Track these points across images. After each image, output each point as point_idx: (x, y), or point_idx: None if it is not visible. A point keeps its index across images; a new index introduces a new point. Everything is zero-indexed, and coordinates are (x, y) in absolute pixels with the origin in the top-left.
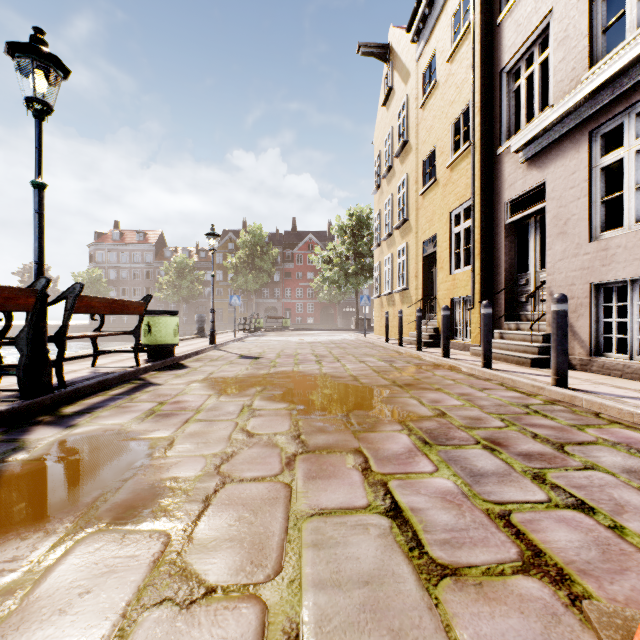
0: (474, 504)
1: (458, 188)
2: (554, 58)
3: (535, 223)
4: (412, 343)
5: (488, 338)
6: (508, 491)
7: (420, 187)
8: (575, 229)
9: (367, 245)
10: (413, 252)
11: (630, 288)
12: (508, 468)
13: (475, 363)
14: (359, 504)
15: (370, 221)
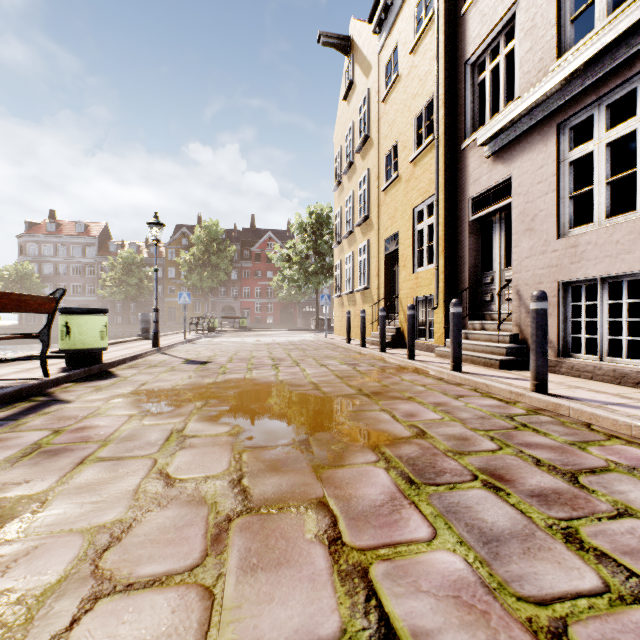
0: (506, 609)
1: (421, 183)
2: (521, 48)
3: (500, 220)
4: (374, 344)
5: (458, 339)
6: (544, 572)
7: (382, 183)
8: (543, 225)
9: (327, 244)
10: (375, 250)
11: (600, 286)
12: (527, 522)
13: (443, 365)
14: (327, 631)
15: (330, 220)
